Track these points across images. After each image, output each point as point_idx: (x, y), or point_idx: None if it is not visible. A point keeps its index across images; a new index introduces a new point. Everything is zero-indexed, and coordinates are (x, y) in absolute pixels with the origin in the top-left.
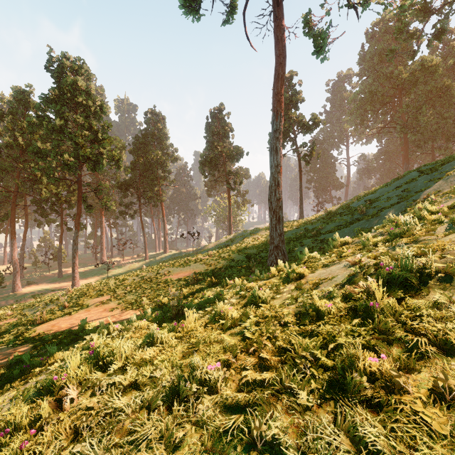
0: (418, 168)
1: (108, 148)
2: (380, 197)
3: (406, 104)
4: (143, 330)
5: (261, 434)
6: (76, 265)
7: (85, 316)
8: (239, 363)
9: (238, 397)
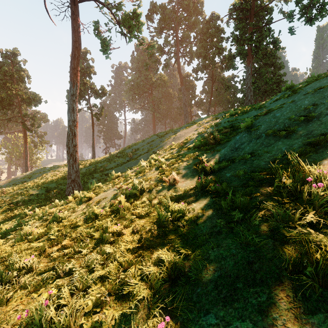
0: (157, 133)
1: None
2: (140, 148)
3: (154, 96)
4: None
5: (63, 271)
6: None
7: None
8: (47, 253)
9: (48, 267)
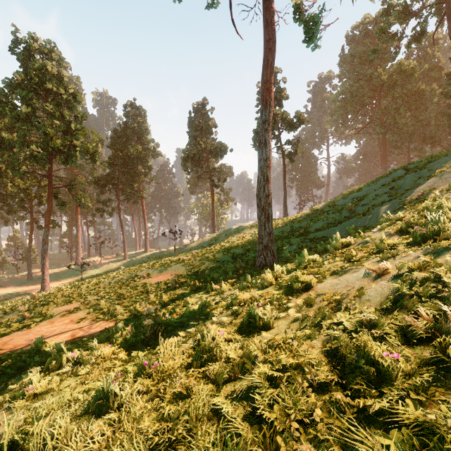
0: (402, 166)
1: (82, 140)
2: (368, 195)
3: (385, 106)
4: (105, 364)
5: None
6: (46, 267)
7: (46, 330)
8: None
9: None
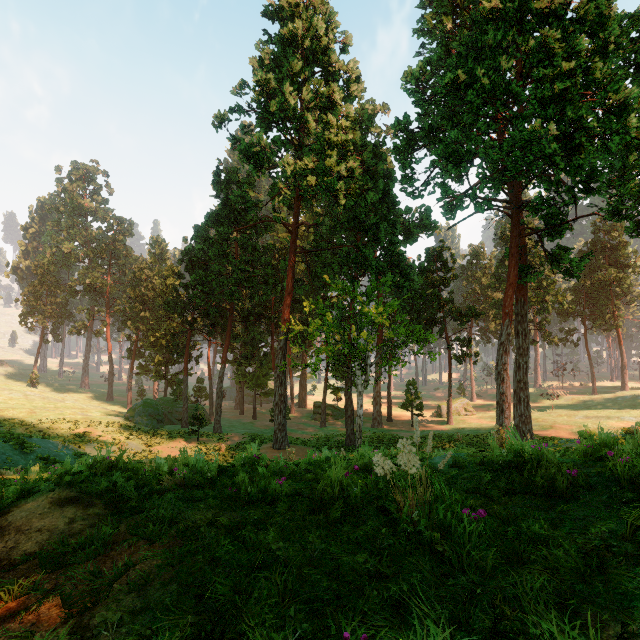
0: None
1: (552, 294)
2: None
3: None
4: None
5: None
6: None
7: (554, 433)
8: None
9: None
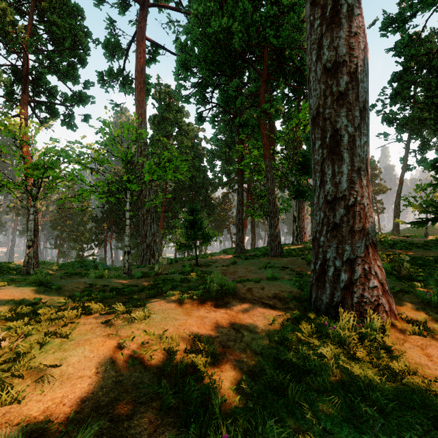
0: None
1: None
2: None
3: None
4: None
5: None
6: None
7: None
8: None
9: None
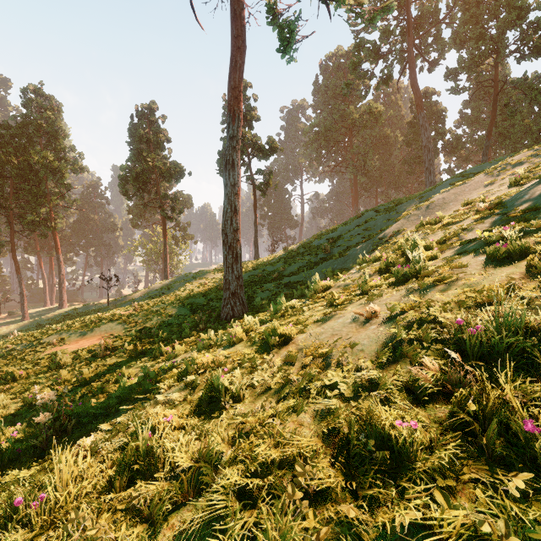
0: (373, 208)
1: None
2: (342, 236)
3: (356, 146)
4: None
5: None
6: None
7: None
8: None
9: None
